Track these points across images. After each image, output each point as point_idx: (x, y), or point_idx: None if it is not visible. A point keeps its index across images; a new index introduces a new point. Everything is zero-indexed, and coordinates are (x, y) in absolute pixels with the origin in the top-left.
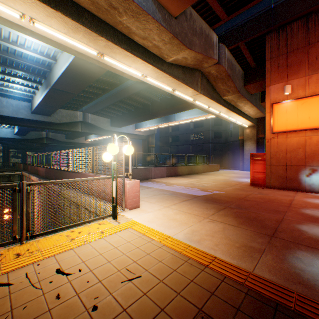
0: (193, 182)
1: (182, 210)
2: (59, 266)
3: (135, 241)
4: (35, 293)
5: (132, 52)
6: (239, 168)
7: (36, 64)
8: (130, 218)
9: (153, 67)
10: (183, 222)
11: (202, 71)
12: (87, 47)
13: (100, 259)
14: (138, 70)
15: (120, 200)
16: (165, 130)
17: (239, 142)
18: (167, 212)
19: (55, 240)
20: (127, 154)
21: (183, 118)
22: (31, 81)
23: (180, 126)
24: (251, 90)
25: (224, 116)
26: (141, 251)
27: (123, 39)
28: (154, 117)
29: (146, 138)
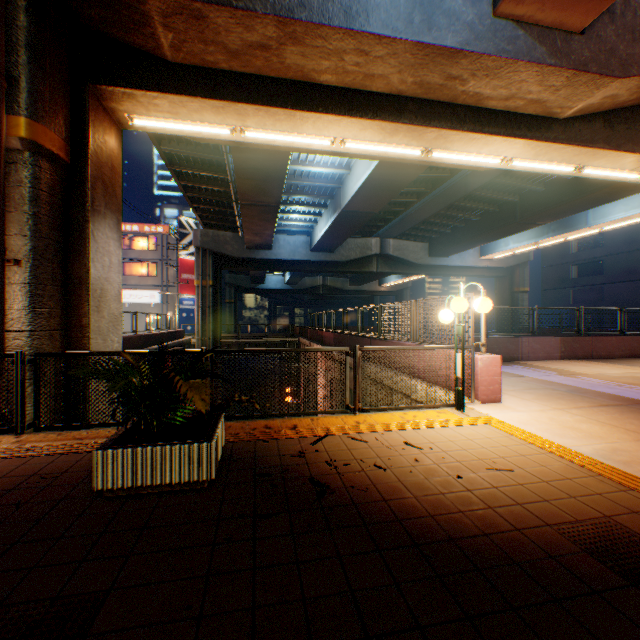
0: (638, 374)
1: (595, 419)
2: (405, 439)
3: (498, 439)
4: (392, 452)
5: (482, 130)
6: None
7: (323, 181)
8: (484, 413)
9: (525, 141)
10: (593, 434)
11: None
12: (407, 148)
13: (452, 445)
14: (493, 154)
15: (466, 385)
16: (557, 249)
17: None
18: (557, 416)
19: (387, 417)
20: (480, 312)
21: (613, 218)
22: (313, 206)
23: (604, 236)
24: None
25: None
26: (509, 450)
27: (465, 115)
28: (527, 226)
29: (505, 274)
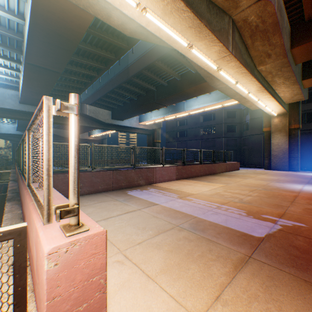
0: (218, 190)
1: None
2: None
3: None
4: None
5: None
6: (257, 166)
7: (2, 28)
8: None
9: None
10: None
11: (234, 19)
12: None
13: None
14: None
15: None
16: (171, 124)
17: (264, 134)
18: None
19: None
20: None
21: (194, 107)
22: (6, 59)
23: (188, 120)
24: (299, 58)
25: (251, 100)
26: None
27: None
28: (160, 106)
29: (151, 133)
